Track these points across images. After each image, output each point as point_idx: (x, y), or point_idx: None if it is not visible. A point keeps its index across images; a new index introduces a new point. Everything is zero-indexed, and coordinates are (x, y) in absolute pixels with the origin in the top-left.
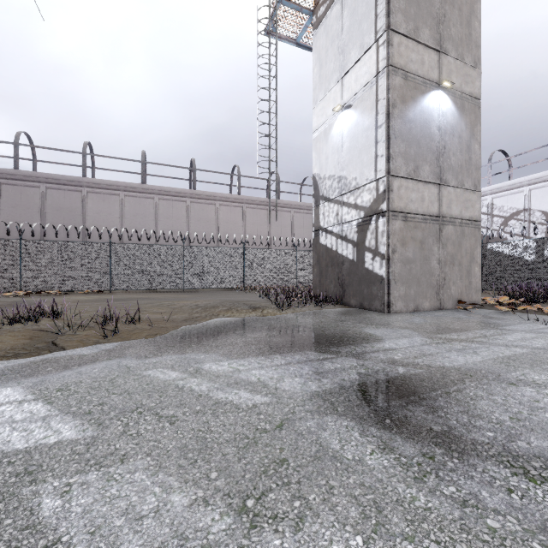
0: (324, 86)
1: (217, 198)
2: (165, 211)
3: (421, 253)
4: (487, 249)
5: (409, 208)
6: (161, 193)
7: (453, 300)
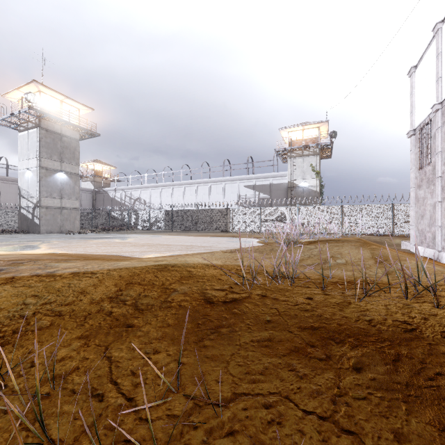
0: (23, 157)
1: None
2: None
3: (53, 217)
4: (111, 214)
5: (49, 205)
6: None
7: (67, 230)
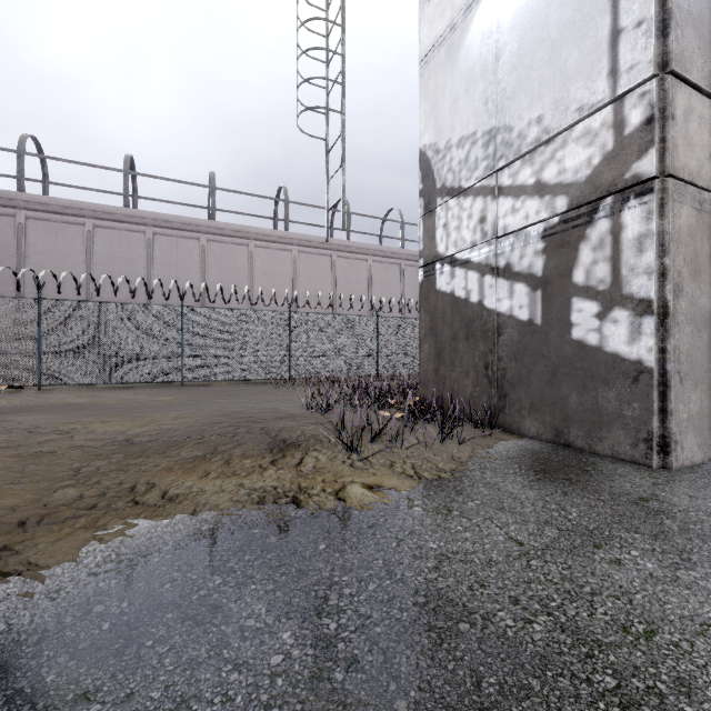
0: None
1: (251, 235)
2: (164, 254)
3: None
4: None
5: (706, 176)
6: (157, 225)
7: None
